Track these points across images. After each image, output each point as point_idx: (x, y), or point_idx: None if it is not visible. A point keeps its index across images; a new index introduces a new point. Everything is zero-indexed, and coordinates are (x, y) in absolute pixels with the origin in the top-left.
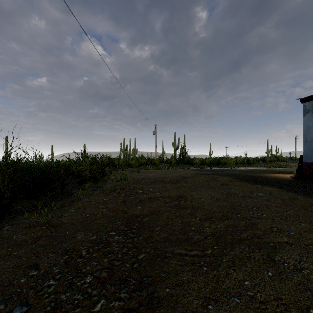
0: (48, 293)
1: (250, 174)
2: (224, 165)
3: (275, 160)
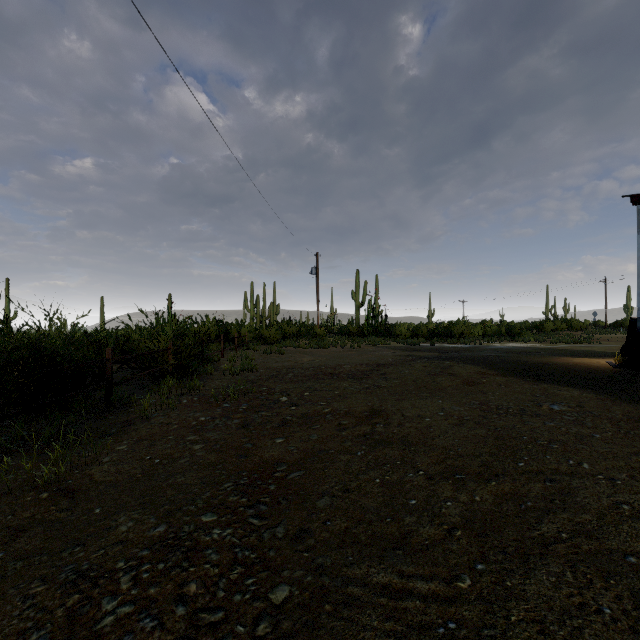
0: None
1: (519, 358)
2: (460, 338)
3: (564, 327)
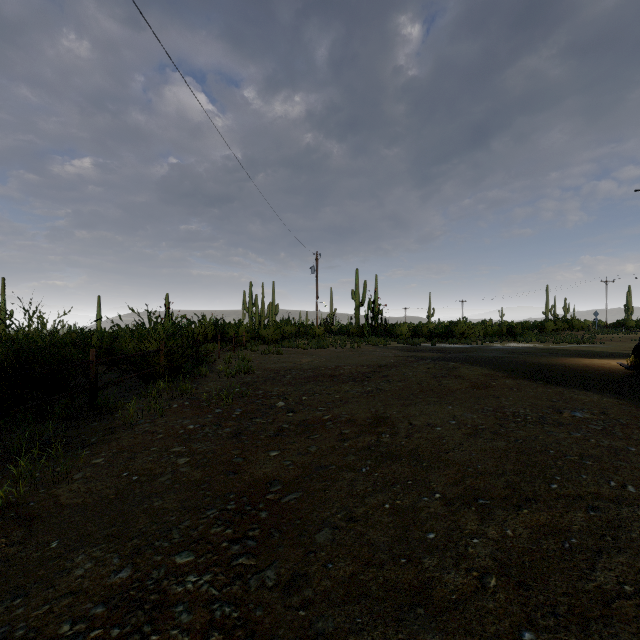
0: None
1: (525, 359)
2: (461, 338)
3: (566, 327)
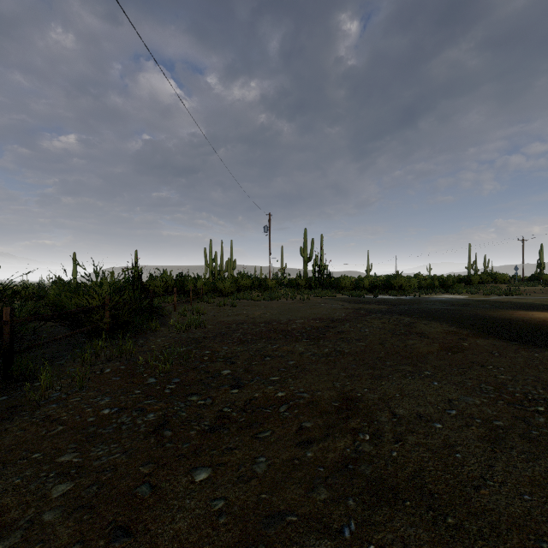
0: None
1: (474, 312)
2: (399, 291)
3: (490, 280)
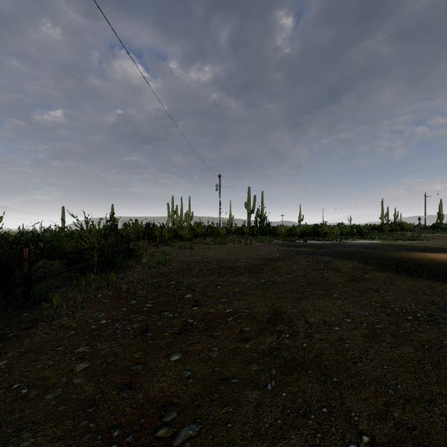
0: None
1: (380, 253)
2: (325, 237)
3: (398, 228)
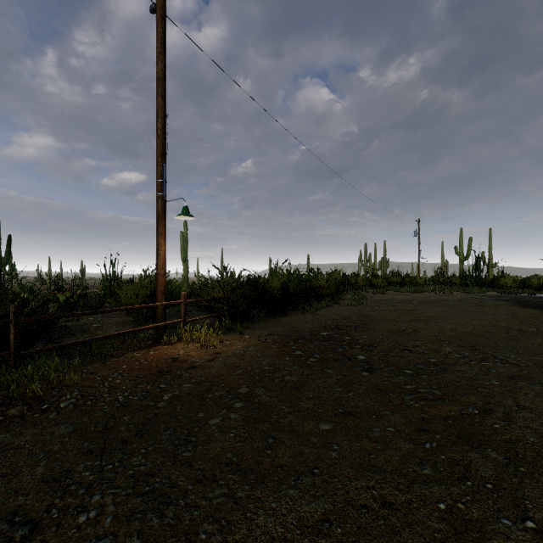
0: (329, 323)
1: None
2: None
3: None
